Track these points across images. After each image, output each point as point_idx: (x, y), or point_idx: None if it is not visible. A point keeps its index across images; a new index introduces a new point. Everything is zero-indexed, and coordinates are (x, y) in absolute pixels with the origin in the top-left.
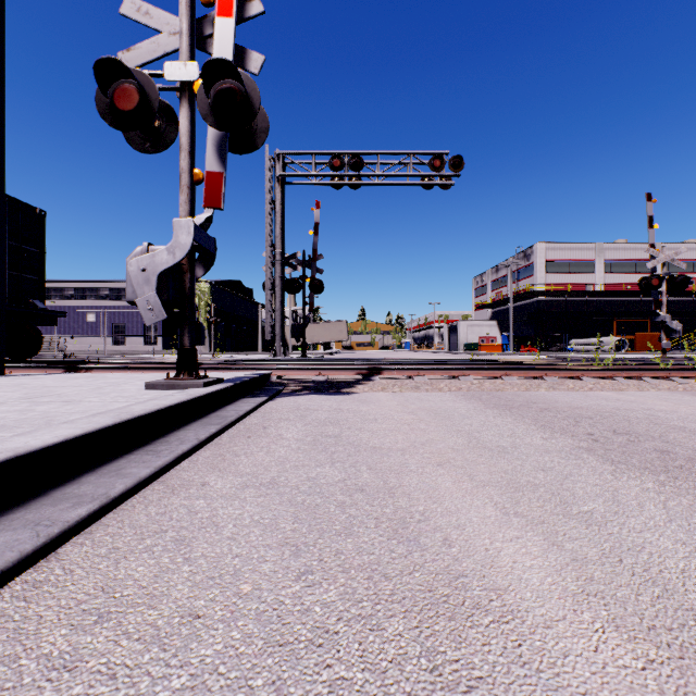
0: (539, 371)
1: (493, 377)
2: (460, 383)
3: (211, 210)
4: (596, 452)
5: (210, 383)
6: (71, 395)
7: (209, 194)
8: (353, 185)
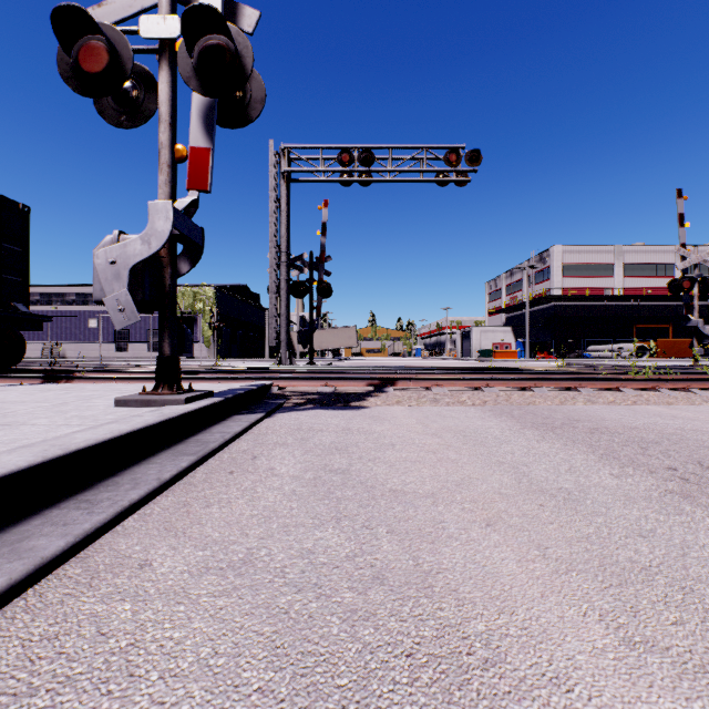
0: (573, 381)
1: (520, 388)
2: (485, 395)
3: (196, 193)
4: (699, 501)
5: (194, 398)
6: (20, 414)
7: (193, 173)
8: (364, 182)
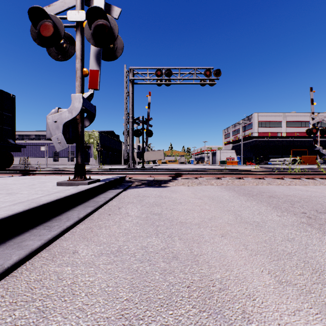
0: (262, 175)
1: (238, 178)
2: (222, 181)
3: (92, 90)
4: (314, 226)
5: (91, 182)
6: (14, 189)
7: (91, 81)
8: (167, 84)
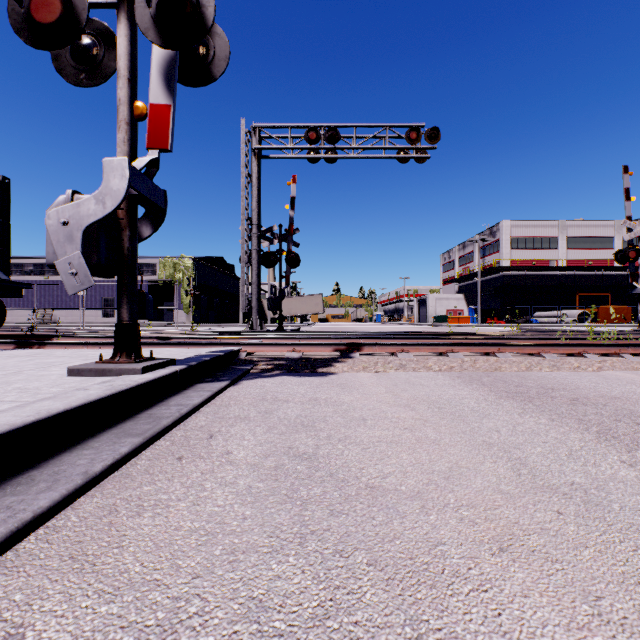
0: (536, 347)
1: (483, 354)
2: (450, 361)
3: (156, 152)
4: None
5: (153, 367)
6: None
7: (153, 131)
8: (329, 159)
